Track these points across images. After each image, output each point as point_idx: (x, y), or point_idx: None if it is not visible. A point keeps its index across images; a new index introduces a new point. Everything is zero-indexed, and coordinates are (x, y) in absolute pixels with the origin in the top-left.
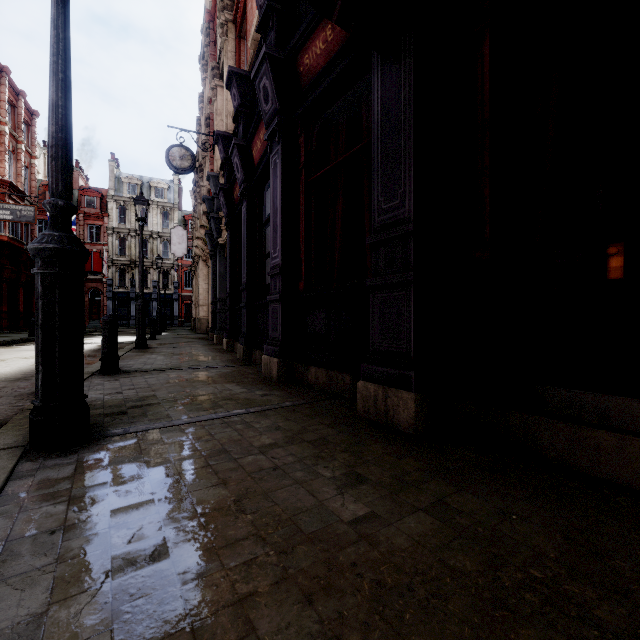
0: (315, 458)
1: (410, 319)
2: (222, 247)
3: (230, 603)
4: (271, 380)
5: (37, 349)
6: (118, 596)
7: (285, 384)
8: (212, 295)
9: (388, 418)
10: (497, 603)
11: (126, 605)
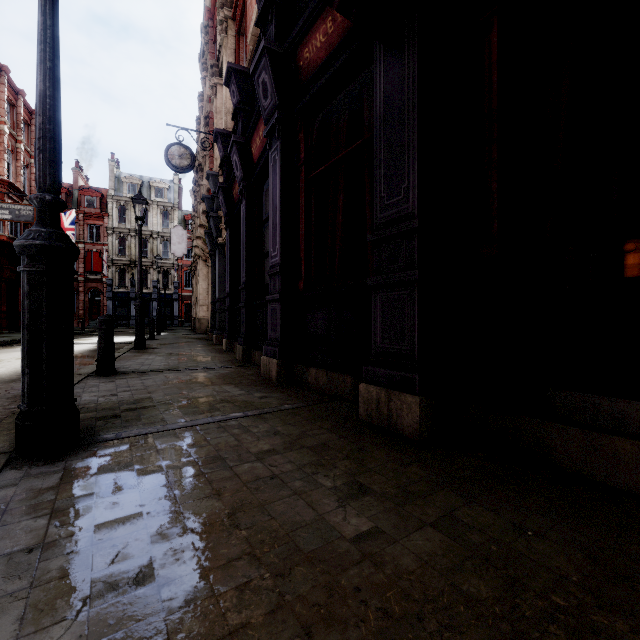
0: (315, 466)
1: (414, 319)
2: (221, 246)
3: (219, 637)
4: (270, 381)
5: (23, 351)
6: (95, 628)
7: (284, 386)
8: (212, 295)
9: (391, 422)
10: (518, 637)
11: (103, 639)
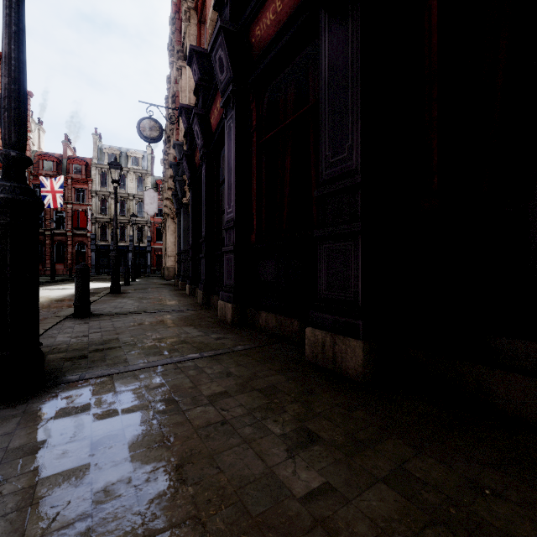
0: (264, 410)
1: (358, 268)
2: (186, 206)
3: None
4: (226, 323)
5: None
6: None
7: (238, 327)
8: (178, 247)
9: (336, 364)
10: None
11: None
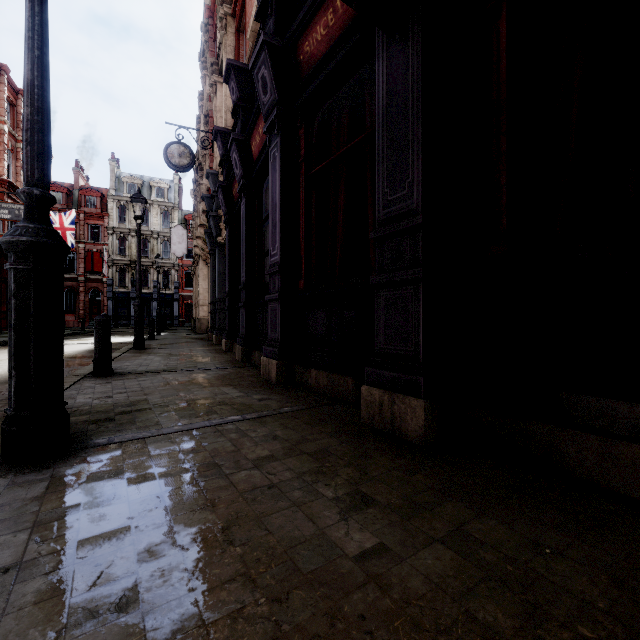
0: (315, 474)
1: (419, 319)
2: (221, 246)
3: None
4: (270, 383)
5: (10, 352)
6: None
7: (284, 387)
8: (211, 295)
9: (394, 426)
10: None
11: None
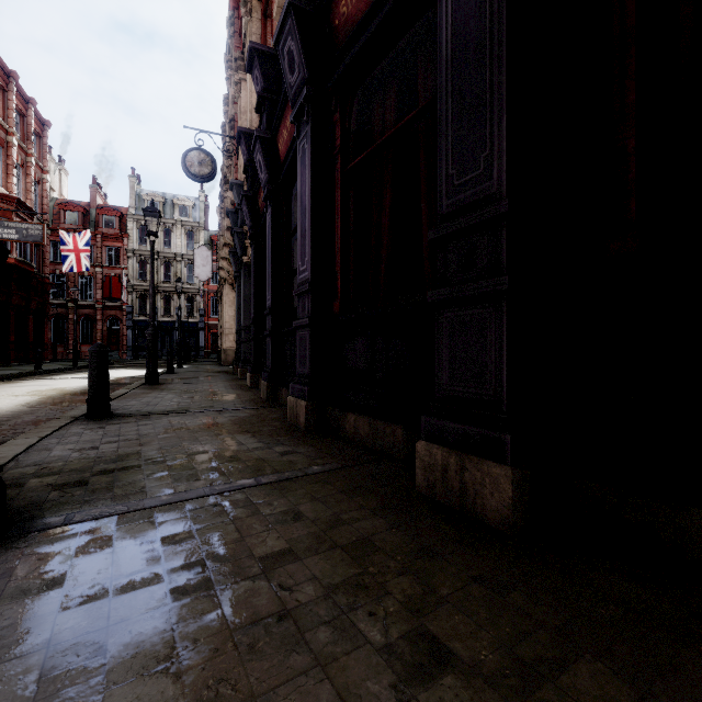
0: (353, 589)
1: (501, 350)
2: (247, 267)
3: None
4: (297, 429)
5: None
6: None
7: (315, 435)
8: (237, 322)
9: (465, 502)
10: None
11: None
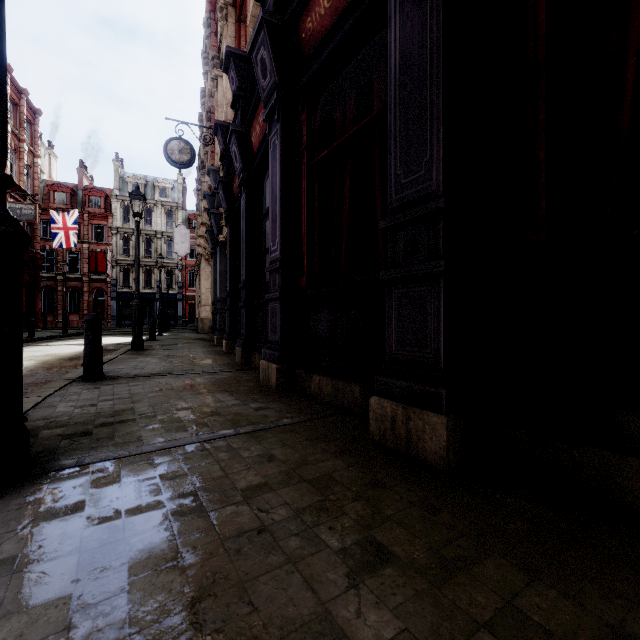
0: (317, 511)
1: (439, 321)
2: (223, 244)
3: None
4: (269, 389)
5: None
6: None
7: (285, 394)
8: (213, 294)
9: (410, 446)
10: None
11: None
